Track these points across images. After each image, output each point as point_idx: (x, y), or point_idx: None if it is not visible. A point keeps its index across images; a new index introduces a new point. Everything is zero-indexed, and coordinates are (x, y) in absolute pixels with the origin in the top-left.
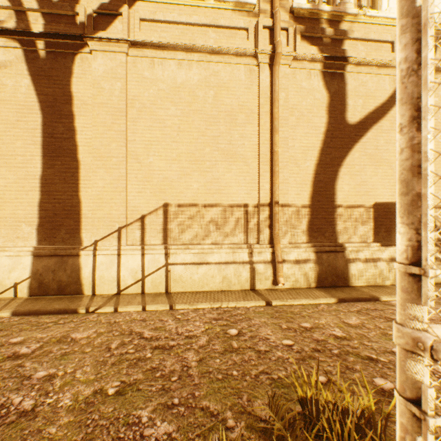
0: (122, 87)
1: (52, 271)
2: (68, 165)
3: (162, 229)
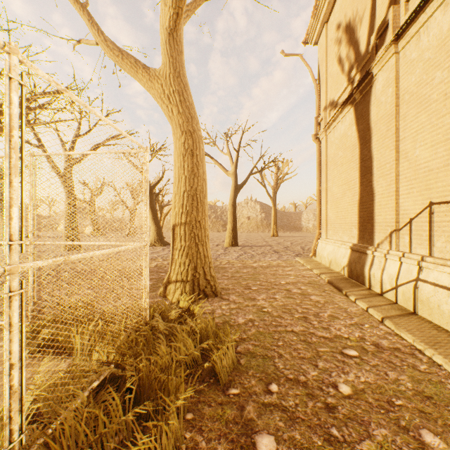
0: (391, 91)
1: (354, 262)
2: (368, 180)
3: (426, 235)
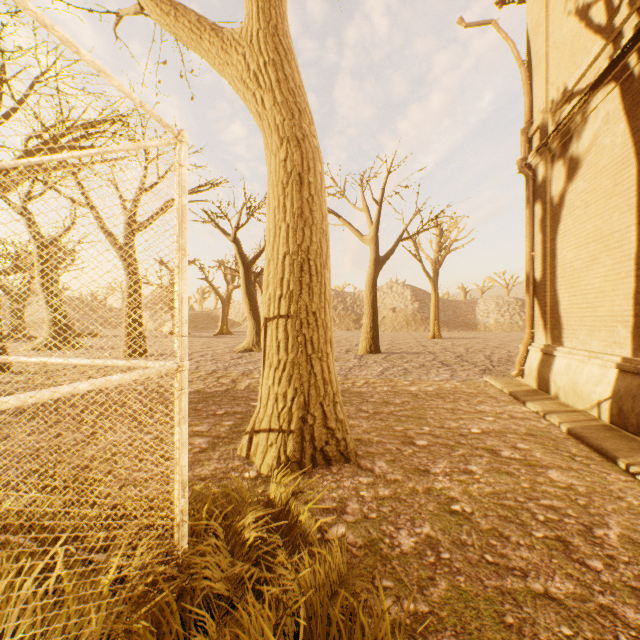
0: None
1: (631, 397)
2: None
3: None
